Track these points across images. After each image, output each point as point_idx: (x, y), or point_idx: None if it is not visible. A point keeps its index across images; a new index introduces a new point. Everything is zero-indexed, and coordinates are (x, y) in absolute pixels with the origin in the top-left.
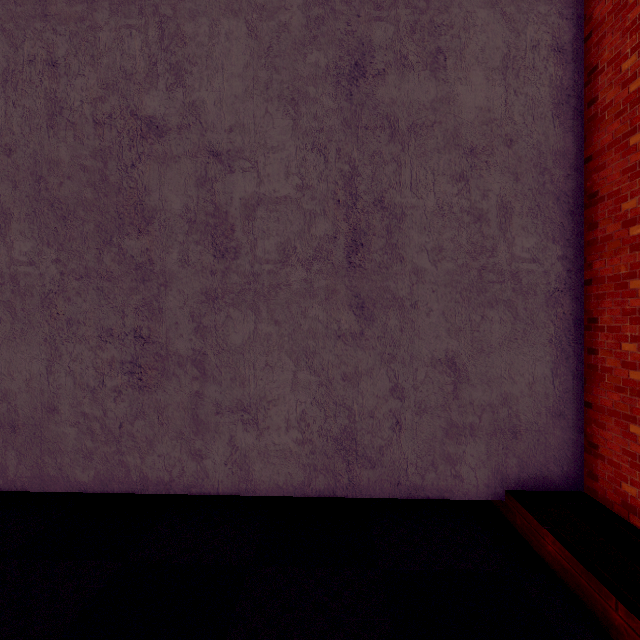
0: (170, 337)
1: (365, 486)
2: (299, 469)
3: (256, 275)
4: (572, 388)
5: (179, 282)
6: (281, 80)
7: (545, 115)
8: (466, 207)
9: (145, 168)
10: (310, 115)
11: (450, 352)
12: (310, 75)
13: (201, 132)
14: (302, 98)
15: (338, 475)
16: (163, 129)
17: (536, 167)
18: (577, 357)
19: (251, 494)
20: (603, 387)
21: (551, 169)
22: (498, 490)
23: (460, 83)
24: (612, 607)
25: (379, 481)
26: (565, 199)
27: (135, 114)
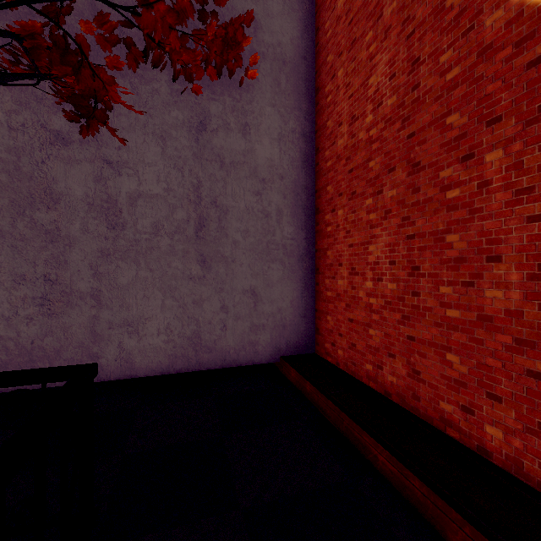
0: (74, 280)
1: (206, 363)
2: (166, 358)
3: (137, 241)
4: (310, 302)
5: (81, 243)
6: (154, 123)
7: (298, 166)
8: (261, 209)
9: (53, 165)
10: (173, 147)
11: (252, 286)
12: (173, 123)
13: (98, 147)
14: (168, 136)
15: (190, 359)
16: (68, 140)
17: (294, 192)
18: (312, 287)
19: (134, 377)
20: (320, 301)
21: (301, 194)
22: (276, 357)
23: (257, 143)
24: (307, 386)
25: (214, 359)
26: (307, 209)
27: (45, 127)
